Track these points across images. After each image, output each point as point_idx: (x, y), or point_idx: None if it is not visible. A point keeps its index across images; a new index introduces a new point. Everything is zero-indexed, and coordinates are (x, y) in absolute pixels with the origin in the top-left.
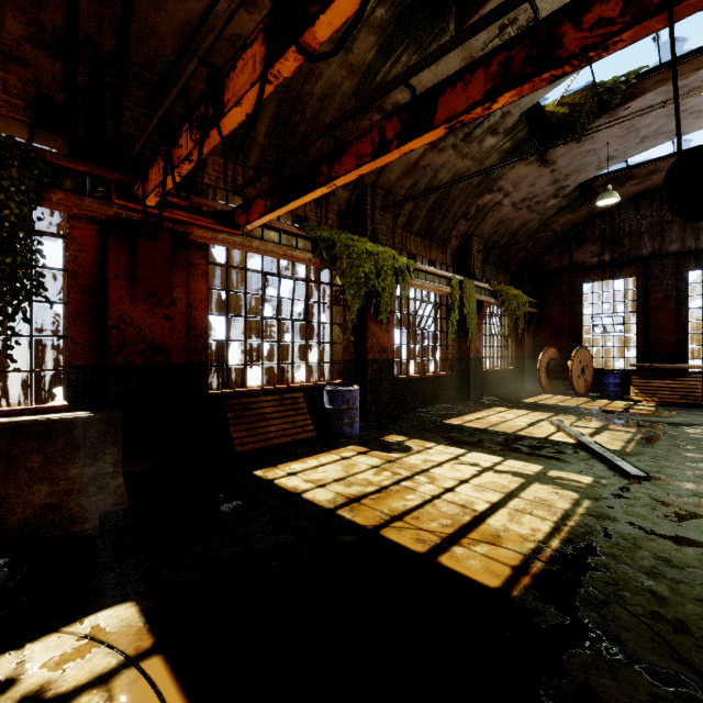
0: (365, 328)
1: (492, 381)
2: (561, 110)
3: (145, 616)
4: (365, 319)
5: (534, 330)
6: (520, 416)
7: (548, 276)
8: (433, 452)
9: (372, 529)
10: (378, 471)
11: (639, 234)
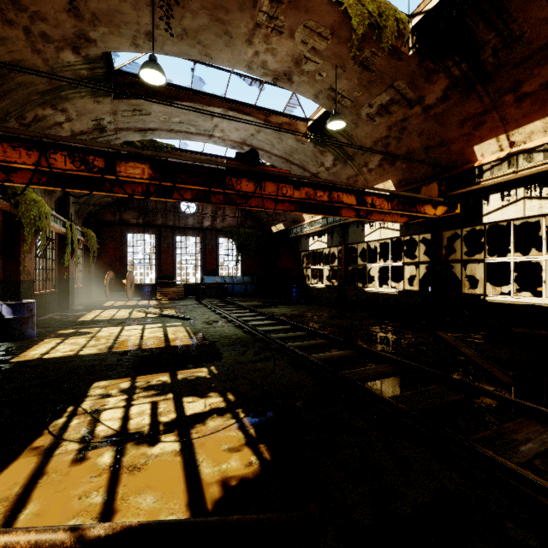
0: (18, 256)
1: (74, 295)
2: (137, 143)
3: (112, 379)
4: (18, 248)
5: (96, 259)
6: (118, 312)
7: (107, 224)
8: (106, 330)
9: (139, 349)
10: (97, 340)
11: (157, 212)
